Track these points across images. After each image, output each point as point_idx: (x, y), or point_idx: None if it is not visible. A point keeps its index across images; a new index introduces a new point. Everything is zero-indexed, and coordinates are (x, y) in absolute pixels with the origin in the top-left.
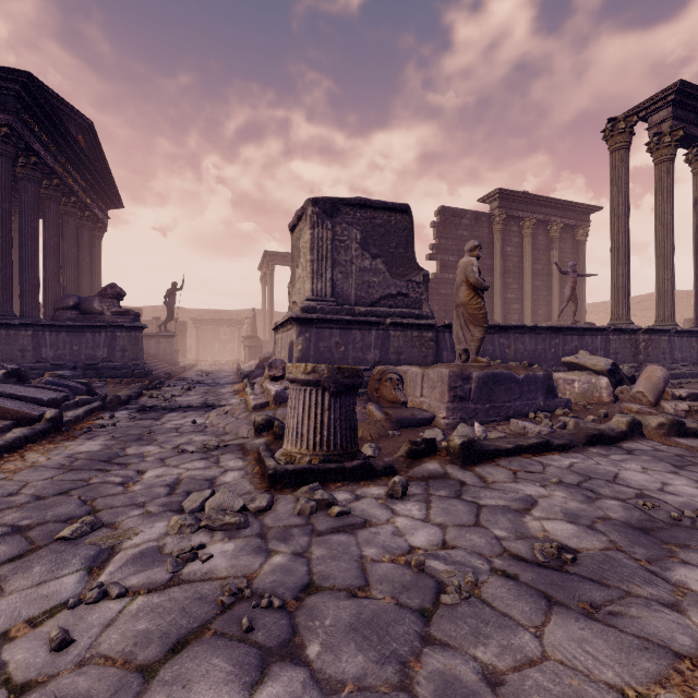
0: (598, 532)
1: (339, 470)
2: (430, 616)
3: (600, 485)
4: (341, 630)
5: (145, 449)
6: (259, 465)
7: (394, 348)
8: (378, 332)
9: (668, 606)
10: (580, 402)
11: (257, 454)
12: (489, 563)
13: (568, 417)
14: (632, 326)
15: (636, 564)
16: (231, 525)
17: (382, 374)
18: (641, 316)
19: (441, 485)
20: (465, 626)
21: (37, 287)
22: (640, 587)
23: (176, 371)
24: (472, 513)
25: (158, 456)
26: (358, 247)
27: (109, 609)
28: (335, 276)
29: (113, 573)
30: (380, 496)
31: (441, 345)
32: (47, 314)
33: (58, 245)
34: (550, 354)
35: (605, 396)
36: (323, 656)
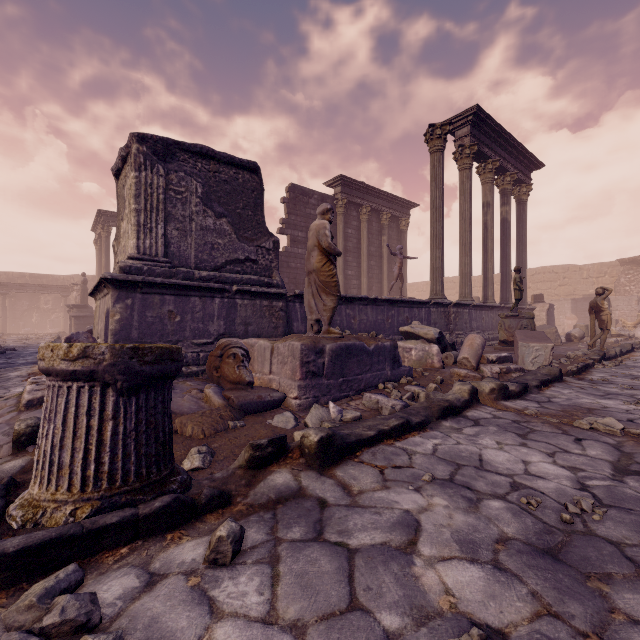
0: (510, 576)
1: (126, 524)
2: None
3: (473, 477)
4: None
5: None
6: None
7: (241, 318)
8: (223, 300)
9: None
10: (418, 369)
11: None
12: None
13: (413, 385)
14: (446, 301)
15: None
16: None
17: (223, 349)
18: None
19: (294, 515)
20: None
21: None
22: None
23: None
24: (343, 574)
25: None
26: (199, 201)
27: None
28: (169, 232)
29: None
30: (194, 566)
31: (291, 315)
32: None
33: None
34: (387, 325)
35: (436, 362)
36: None
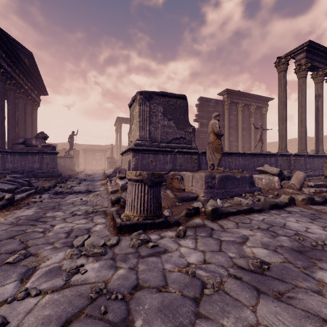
0: (278, 253)
1: (152, 224)
2: (199, 301)
3: (277, 229)
4: (153, 311)
5: (56, 214)
6: (112, 221)
7: (178, 163)
8: (171, 155)
9: (316, 293)
10: (265, 189)
11: (112, 215)
12: (227, 271)
13: (260, 195)
14: (288, 153)
15: (298, 270)
16: (97, 253)
17: (173, 176)
18: (291, 148)
19: (202, 230)
20: (217, 307)
21: (4, 133)
22: (301, 282)
23: (73, 174)
24: (218, 244)
25: (62, 217)
26: (161, 115)
27: (30, 302)
28: (150, 129)
29: (34, 281)
30: (172, 236)
31: (200, 161)
32: (9, 146)
33: (15, 113)
34: (251, 166)
35: (277, 185)
36: (144, 326)
